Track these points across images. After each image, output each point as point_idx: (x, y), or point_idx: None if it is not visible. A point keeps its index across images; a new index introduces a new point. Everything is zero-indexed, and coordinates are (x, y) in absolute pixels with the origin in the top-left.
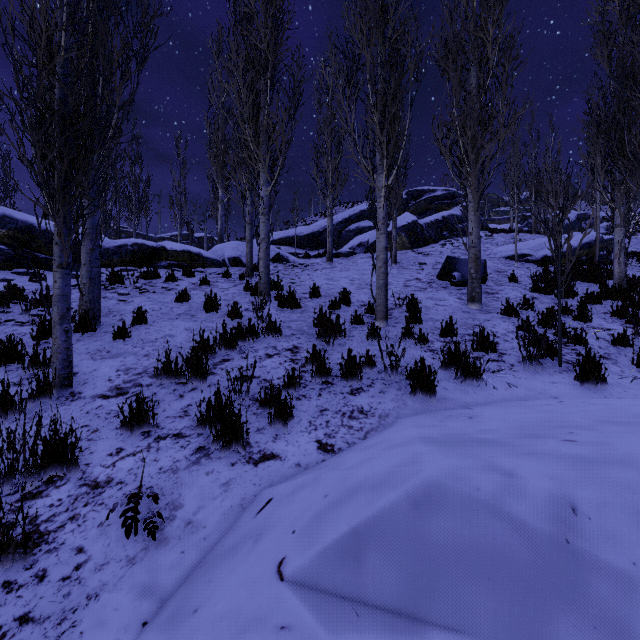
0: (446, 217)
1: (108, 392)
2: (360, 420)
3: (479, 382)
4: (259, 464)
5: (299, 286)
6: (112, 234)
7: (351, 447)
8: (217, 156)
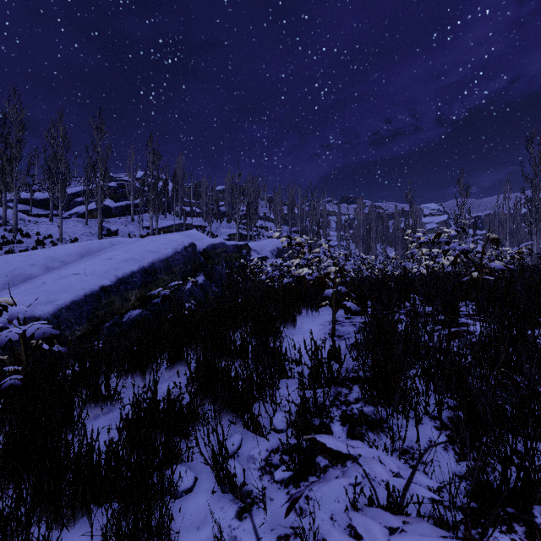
0: (129, 204)
1: None
2: None
3: None
4: None
5: (32, 231)
6: None
7: None
8: None
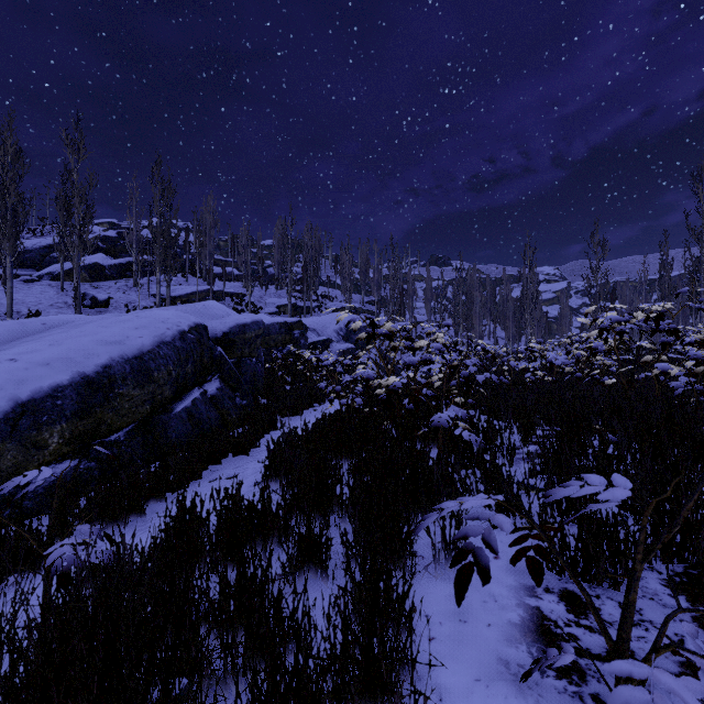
0: (131, 262)
1: None
2: None
3: None
4: None
5: None
6: None
7: None
8: None
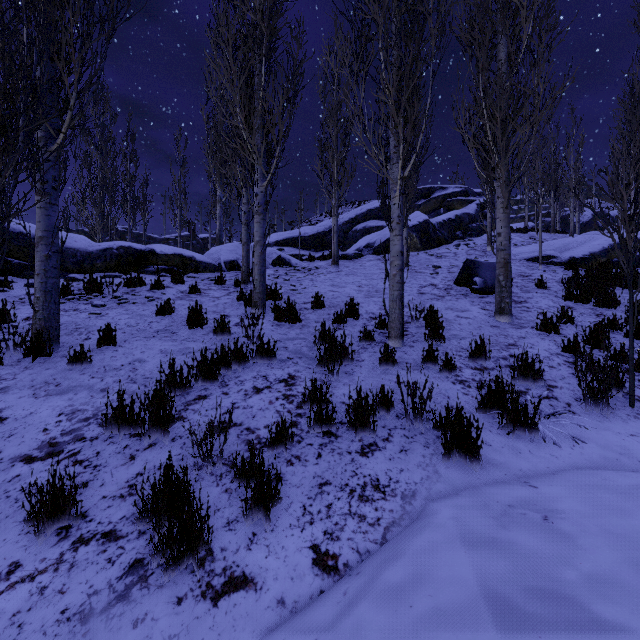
0: (459, 216)
1: (36, 451)
2: (375, 503)
3: (533, 434)
4: (220, 600)
5: (300, 294)
6: (116, 235)
7: (364, 564)
8: (216, 153)
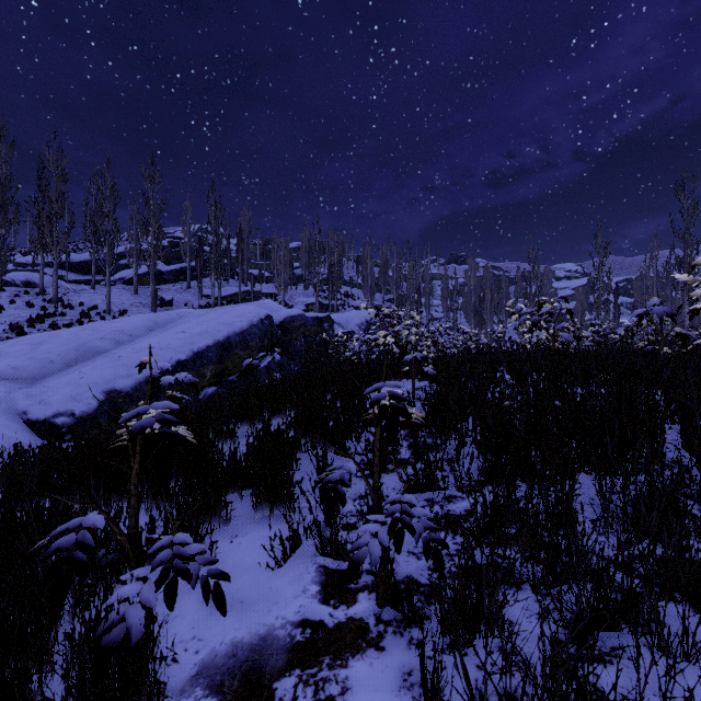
0: (183, 268)
1: (14, 324)
2: None
3: None
4: None
5: (73, 301)
6: None
7: None
8: None
